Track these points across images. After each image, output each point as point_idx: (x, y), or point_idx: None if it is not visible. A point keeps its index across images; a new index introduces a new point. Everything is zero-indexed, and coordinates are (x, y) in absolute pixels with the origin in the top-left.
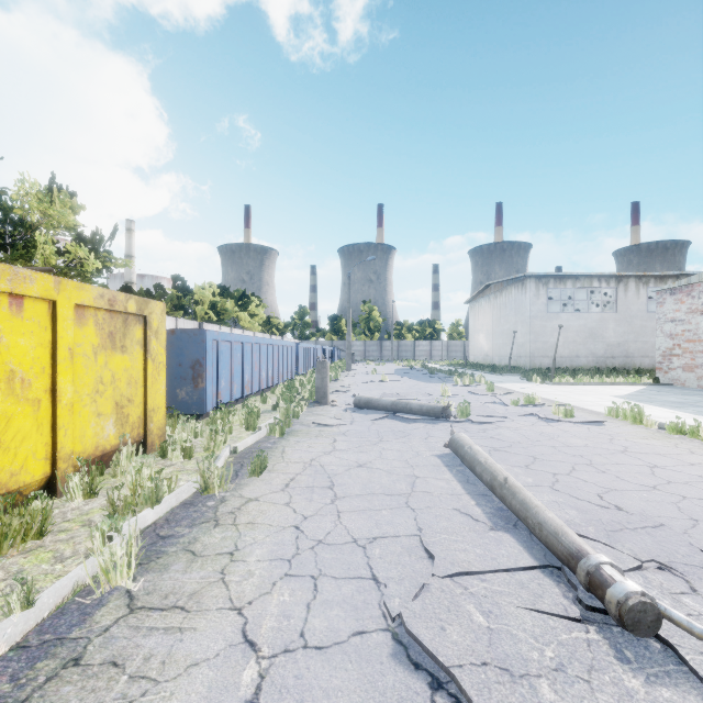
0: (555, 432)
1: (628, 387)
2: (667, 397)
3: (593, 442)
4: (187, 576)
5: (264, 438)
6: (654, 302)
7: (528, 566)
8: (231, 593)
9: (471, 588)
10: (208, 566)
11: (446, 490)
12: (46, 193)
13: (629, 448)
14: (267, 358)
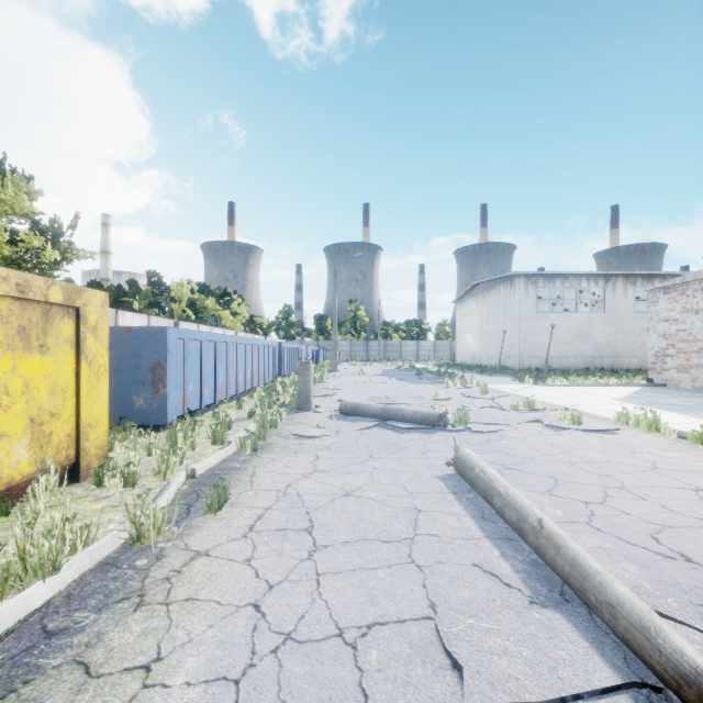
0: (567, 443)
1: (623, 388)
2: (667, 399)
3: (614, 455)
4: None
5: (232, 455)
6: (639, 302)
7: (609, 686)
8: None
9: None
10: (101, 701)
11: (458, 532)
12: None
13: (658, 464)
14: (245, 359)
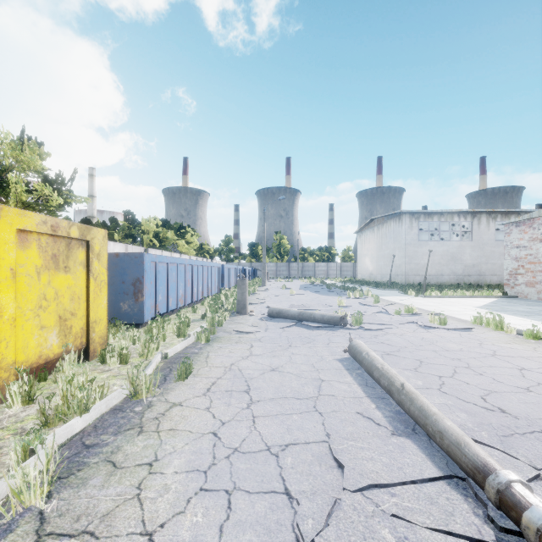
0: (433, 337)
1: (484, 299)
2: (516, 307)
3: (466, 346)
4: (103, 492)
5: (192, 344)
6: (499, 233)
7: (434, 476)
8: (144, 513)
9: (382, 504)
10: (125, 479)
11: (348, 393)
12: (18, 143)
13: (497, 352)
14: (198, 276)
